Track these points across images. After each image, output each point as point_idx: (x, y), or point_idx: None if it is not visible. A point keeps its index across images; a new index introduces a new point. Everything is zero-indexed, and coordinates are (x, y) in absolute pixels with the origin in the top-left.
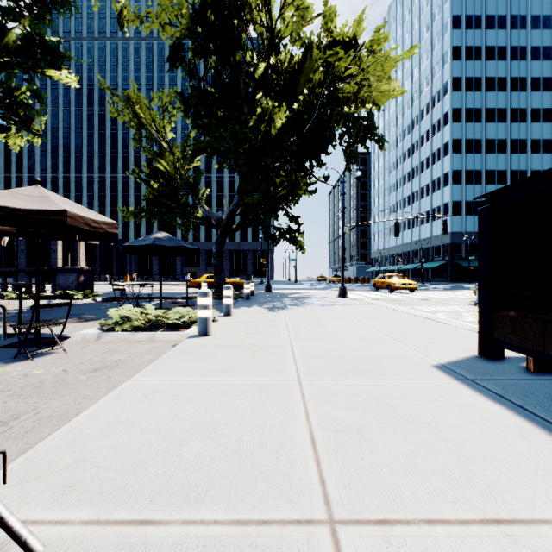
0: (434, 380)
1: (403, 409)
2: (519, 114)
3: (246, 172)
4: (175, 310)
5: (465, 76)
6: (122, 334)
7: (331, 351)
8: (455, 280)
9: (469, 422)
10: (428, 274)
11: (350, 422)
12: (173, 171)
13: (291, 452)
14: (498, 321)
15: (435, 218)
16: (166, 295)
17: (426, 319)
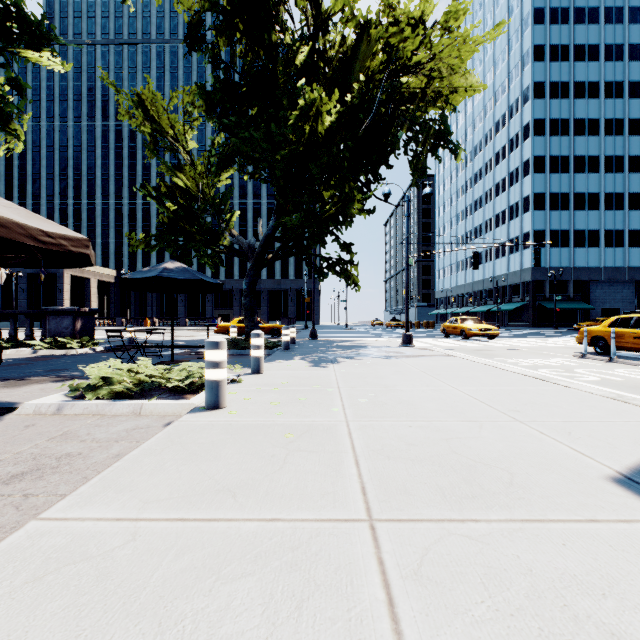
0: None
1: None
2: (615, 125)
3: (284, 186)
4: (184, 366)
5: (549, 80)
6: (95, 404)
7: (416, 441)
8: (538, 325)
9: None
10: (504, 318)
11: None
12: (196, 189)
13: None
14: None
15: (512, 251)
16: (185, 343)
17: (535, 379)
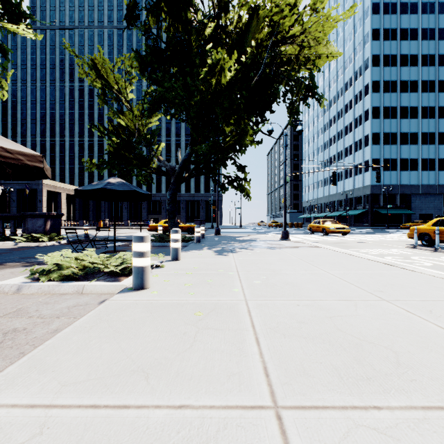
0: None
1: None
2: (429, 85)
3: (197, 124)
4: (120, 255)
5: (383, 53)
6: (47, 285)
7: (305, 319)
8: (375, 225)
9: None
10: (351, 220)
11: None
12: (133, 127)
13: None
14: None
15: (357, 173)
16: (125, 238)
17: (386, 265)
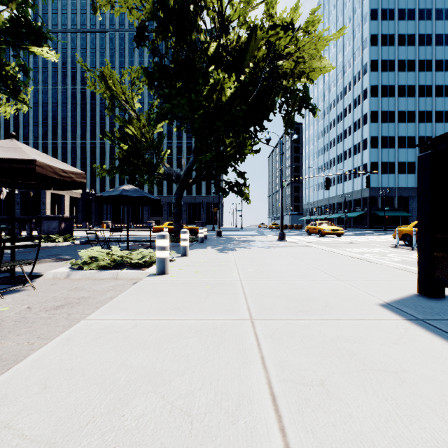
0: (385, 320)
1: (363, 354)
2: (426, 90)
3: (200, 135)
4: (138, 252)
5: (381, 59)
6: (89, 272)
7: (279, 289)
8: (373, 227)
9: (440, 371)
10: (350, 222)
11: (311, 371)
12: (140, 135)
13: (249, 414)
14: (439, 261)
15: (356, 176)
16: (133, 239)
17: (358, 259)
